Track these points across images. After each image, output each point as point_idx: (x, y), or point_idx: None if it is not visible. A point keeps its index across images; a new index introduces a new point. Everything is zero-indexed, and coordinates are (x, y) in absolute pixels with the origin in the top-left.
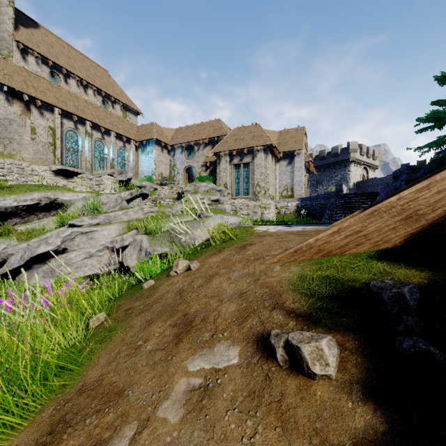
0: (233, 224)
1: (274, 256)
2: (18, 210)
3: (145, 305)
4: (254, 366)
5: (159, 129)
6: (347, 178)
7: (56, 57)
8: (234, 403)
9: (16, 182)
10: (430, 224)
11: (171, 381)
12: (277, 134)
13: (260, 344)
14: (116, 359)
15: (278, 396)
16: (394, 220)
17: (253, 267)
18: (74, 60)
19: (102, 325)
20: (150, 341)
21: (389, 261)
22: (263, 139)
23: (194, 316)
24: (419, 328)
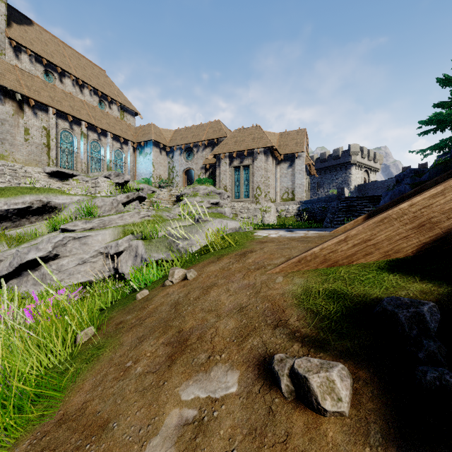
0: (233, 229)
1: (276, 265)
2: (9, 214)
3: (138, 319)
4: (255, 396)
5: (158, 131)
6: (348, 180)
7: (50, 55)
8: (232, 443)
9: (8, 184)
10: (445, 233)
11: (162, 412)
12: (277, 136)
13: (262, 369)
14: (103, 382)
15: (283, 436)
16: (406, 228)
17: (253, 278)
18: (70, 58)
19: (90, 341)
20: (140, 362)
21: (402, 274)
22: (264, 141)
23: (189, 333)
24: (443, 355)
